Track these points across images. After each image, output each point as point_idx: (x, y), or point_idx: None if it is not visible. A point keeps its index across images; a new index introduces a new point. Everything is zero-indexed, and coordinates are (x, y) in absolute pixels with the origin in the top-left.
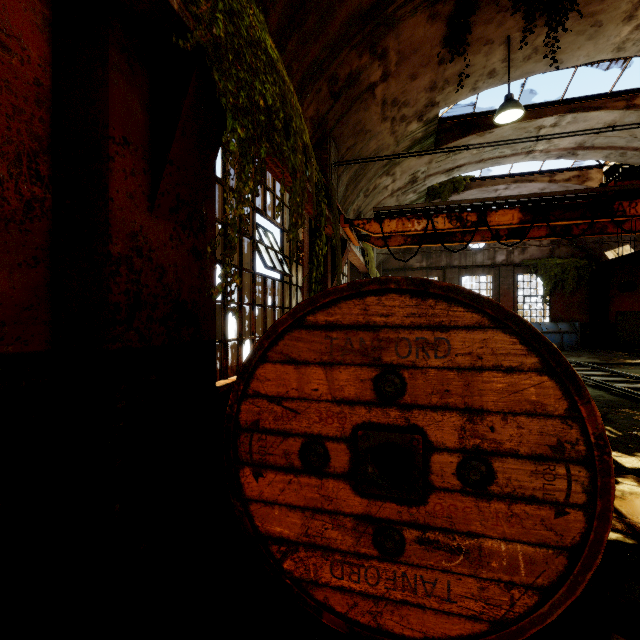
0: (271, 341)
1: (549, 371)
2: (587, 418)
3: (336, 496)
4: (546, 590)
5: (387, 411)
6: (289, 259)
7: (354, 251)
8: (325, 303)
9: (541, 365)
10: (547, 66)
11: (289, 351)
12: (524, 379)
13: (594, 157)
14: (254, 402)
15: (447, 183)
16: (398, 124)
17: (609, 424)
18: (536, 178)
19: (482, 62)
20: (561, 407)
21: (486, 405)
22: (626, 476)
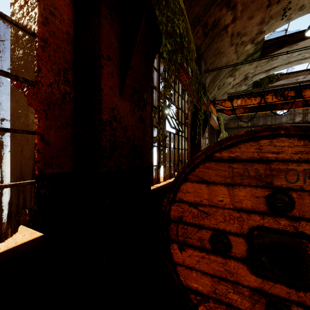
0: (190, 168)
1: None
2: None
3: (236, 272)
4: None
5: (277, 220)
6: (181, 123)
7: (214, 118)
8: (228, 145)
9: None
10: None
11: (202, 175)
12: None
13: None
14: (179, 205)
15: (265, 78)
16: (239, 47)
17: None
18: None
19: (295, 1)
20: None
21: None
22: None
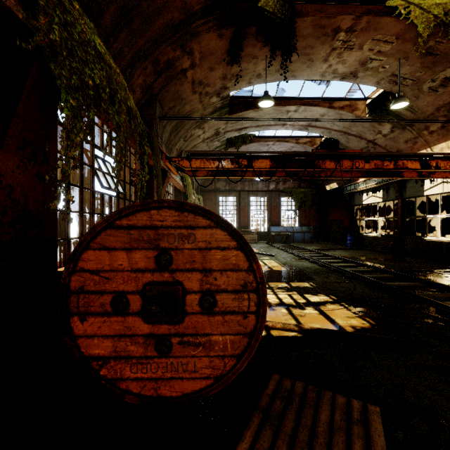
0: (92, 236)
1: (241, 248)
2: (256, 270)
3: (133, 326)
4: (239, 356)
5: (163, 274)
6: (124, 182)
7: (174, 178)
8: (127, 213)
9: (237, 245)
10: (288, 77)
11: (104, 242)
12: (230, 253)
13: (317, 132)
14: (80, 275)
15: (239, 137)
16: (204, 97)
17: (312, 281)
18: (289, 140)
19: (253, 68)
20: (246, 265)
21: (213, 267)
22: (310, 306)
